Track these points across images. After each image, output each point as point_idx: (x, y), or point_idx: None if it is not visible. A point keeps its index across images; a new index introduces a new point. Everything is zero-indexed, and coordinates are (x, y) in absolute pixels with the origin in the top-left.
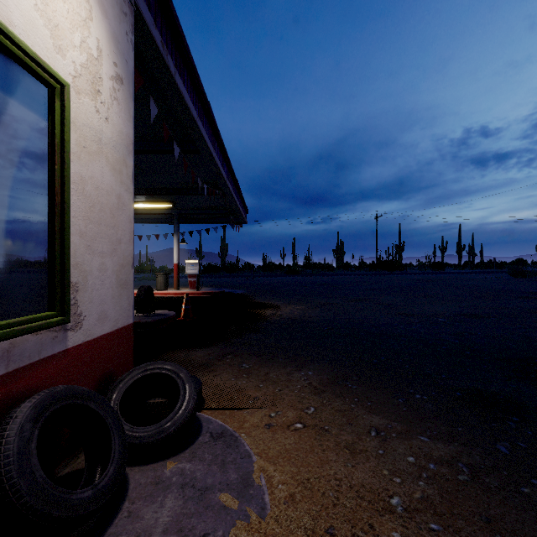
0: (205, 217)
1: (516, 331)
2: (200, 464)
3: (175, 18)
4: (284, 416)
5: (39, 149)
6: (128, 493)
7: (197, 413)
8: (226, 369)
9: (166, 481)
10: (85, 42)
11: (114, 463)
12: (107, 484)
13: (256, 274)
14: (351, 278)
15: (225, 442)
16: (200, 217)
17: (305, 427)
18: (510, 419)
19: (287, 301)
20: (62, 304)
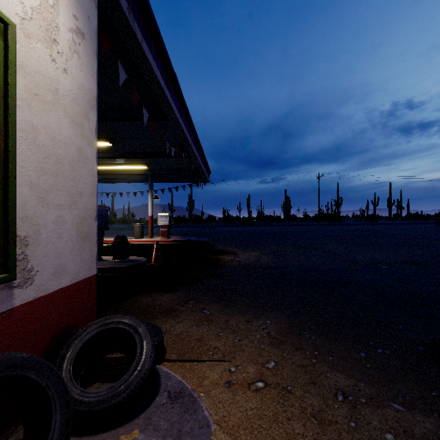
0: (174, 177)
1: None
2: (154, 435)
3: None
4: (245, 372)
5: None
6: None
7: (157, 366)
8: (188, 315)
9: None
10: None
11: None
12: None
13: (217, 225)
14: (297, 228)
15: (182, 405)
16: (170, 177)
17: (267, 386)
18: None
19: (243, 248)
20: (5, 261)
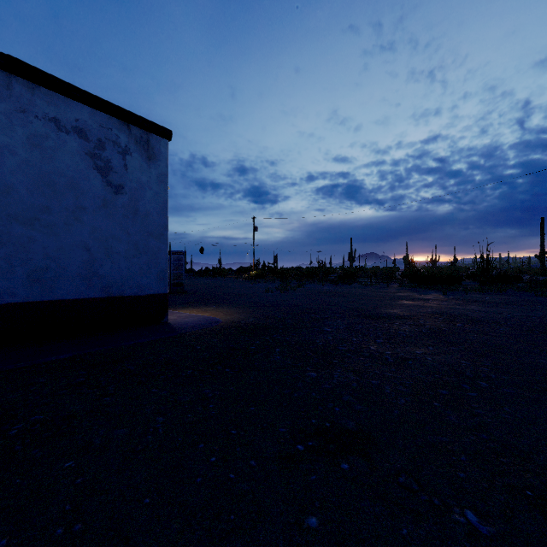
0: None
1: None
2: None
3: None
4: None
5: None
6: None
7: None
8: None
9: None
10: None
11: None
12: None
13: None
14: None
15: None
16: None
17: None
18: None
19: None
20: None
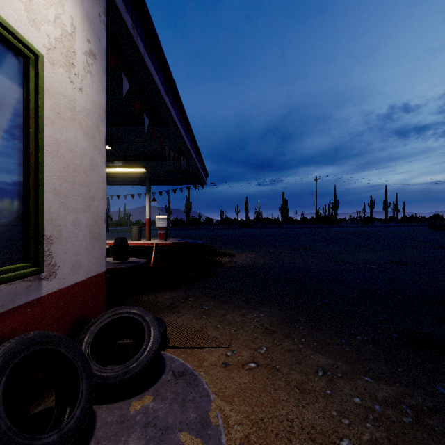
0: (172, 180)
1: (440, 276)
2: (162, 402)
3: (144, 5)
4: (239, 355)
5: (13, 113)
6: (95, 432)
7: (161, 352)
8: (188, 311)
9: (130, 419)
10: (59, 18)
11: (81, 405)
12: (73, 427)
13: (215, 227)
14: (294, 231)
15: (185, 381)
16: (168, 180)
17: (258, 366)
18: (444, 359)
19: (241, 250)
20: (36, 256)
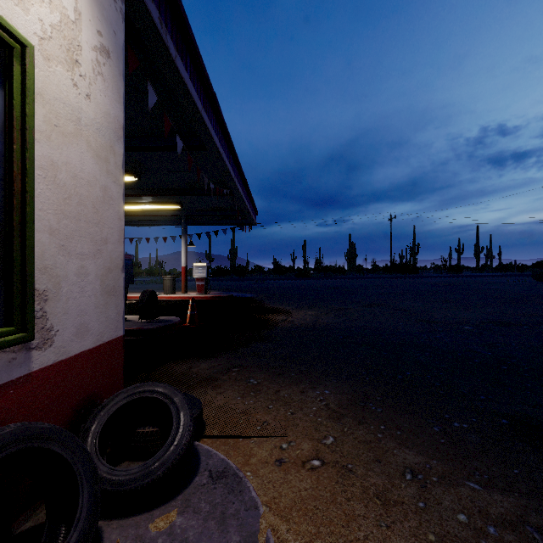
0: (213, 219)
1: None
2: (193, 518)
3: None
4: (298, 449)
5: None
6: None
7: (195, 442)
8: (231, 385)
9: None
10: None
11: (79, 527)
12: None
13: (266, 277)
14: (364, 282)
15: (226, 485)
16: (208, 219)
17: (324, 464)
18: None
19: (298, 306)
20: (23, 318)
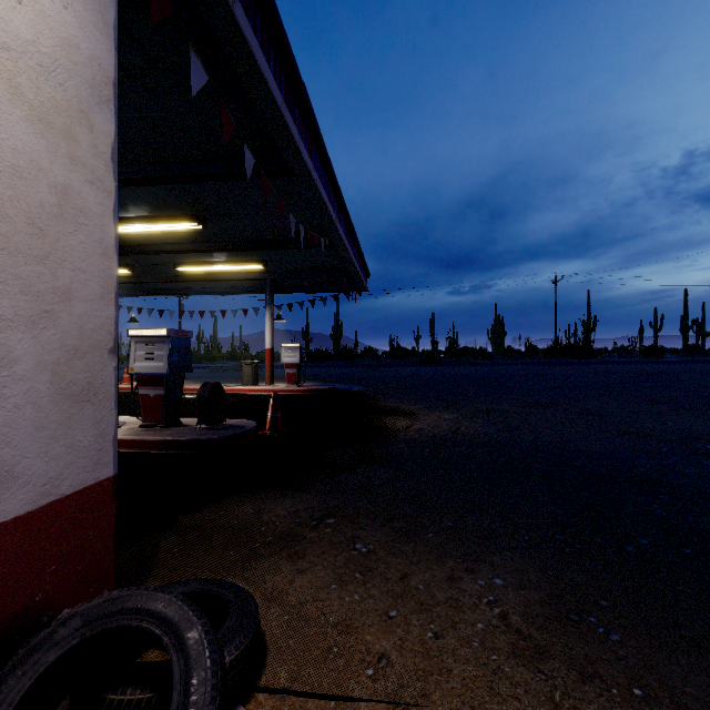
0: (309, 284)
1: None
2: None
3: None
4: None
5: None
6: None
7: (239, 709)
8: (322, 555)
9: None
10: None
11: None
12: None
13: (380, 363)
14: (520, 370)
15: None
16: (302, 284)
17: None
18: None
19: (428, 405)
20: None
